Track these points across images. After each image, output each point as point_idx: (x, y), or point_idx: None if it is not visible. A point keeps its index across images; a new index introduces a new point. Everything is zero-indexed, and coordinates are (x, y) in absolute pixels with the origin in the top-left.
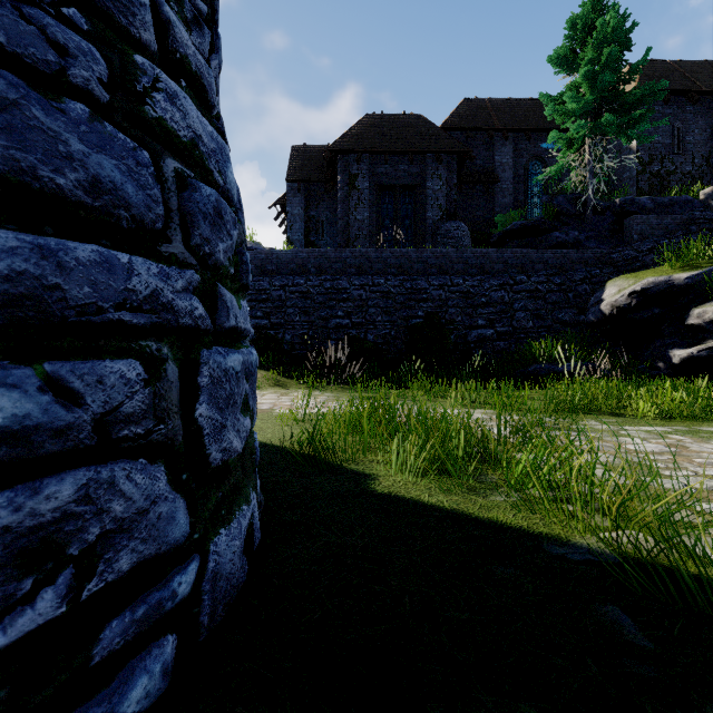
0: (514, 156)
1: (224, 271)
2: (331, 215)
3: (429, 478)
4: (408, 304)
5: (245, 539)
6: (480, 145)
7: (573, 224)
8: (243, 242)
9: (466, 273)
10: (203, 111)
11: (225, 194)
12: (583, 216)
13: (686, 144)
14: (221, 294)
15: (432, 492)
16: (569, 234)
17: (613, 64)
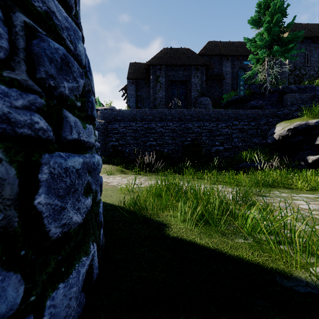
0: (231, 67)
1: (71, 103)
2: (147, 94)
3: (199, 226)
4: (183, 135)
5: (85, 279)
6: (216, 62)
7: (259, 98)
8: (90, 90)
9: (210, 120)
10: (62, 6)
11: (76, 57)
12: (264, 94)
13: (311, 61)
14: (65, 116)
15: (201, 236)
16: (258, 102)
17: (278, 23)
